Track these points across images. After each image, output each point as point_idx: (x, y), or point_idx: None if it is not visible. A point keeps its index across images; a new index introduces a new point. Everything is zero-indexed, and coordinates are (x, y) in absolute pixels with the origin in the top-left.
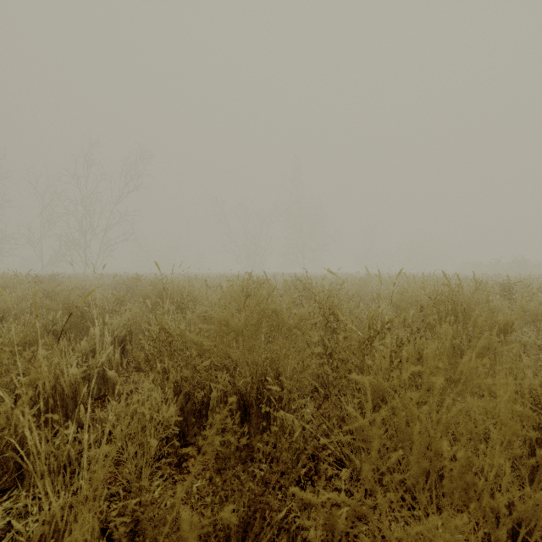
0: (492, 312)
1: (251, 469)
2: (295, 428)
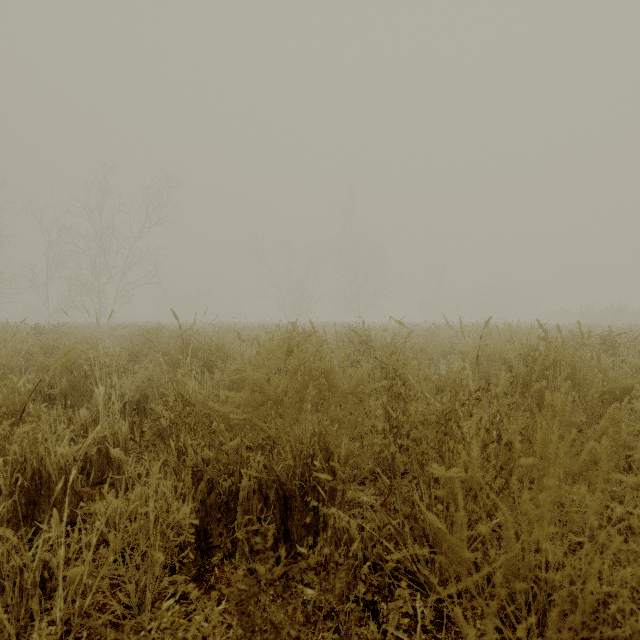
0: (604, 374)
1: (291, 609)
2: (351, 532)
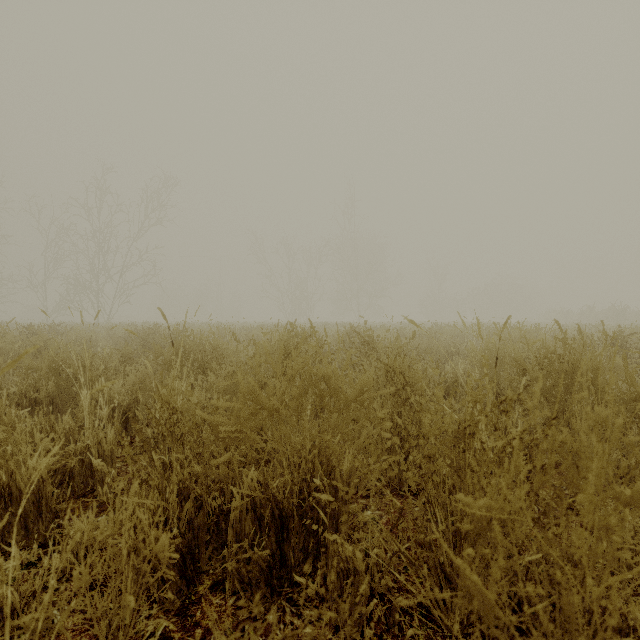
0: (631, 379)
1: None
2: (356, 564)
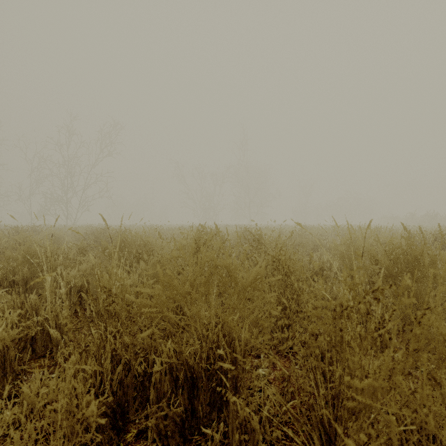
0: None
1: None
2: (253, 424)
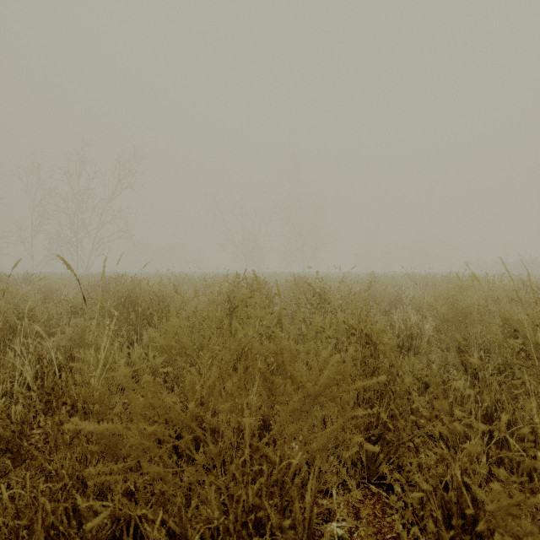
0: None
1: None
2: None
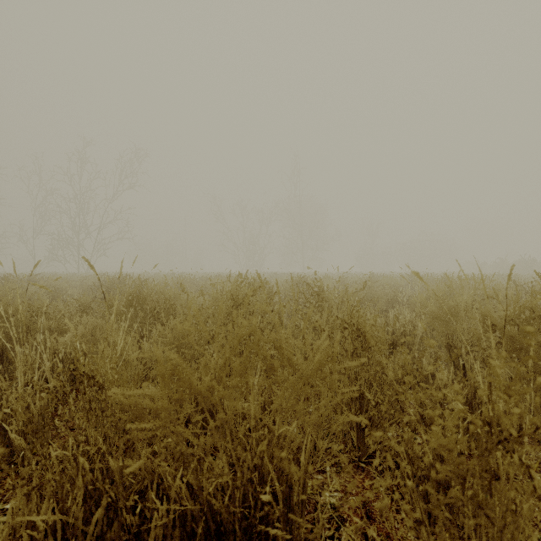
0: None
1: None
2: None
